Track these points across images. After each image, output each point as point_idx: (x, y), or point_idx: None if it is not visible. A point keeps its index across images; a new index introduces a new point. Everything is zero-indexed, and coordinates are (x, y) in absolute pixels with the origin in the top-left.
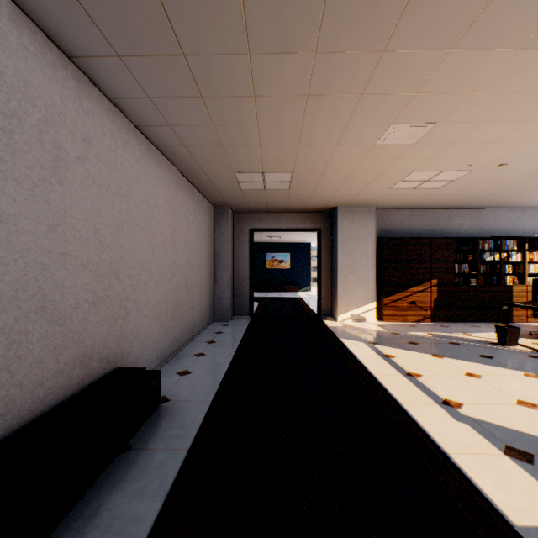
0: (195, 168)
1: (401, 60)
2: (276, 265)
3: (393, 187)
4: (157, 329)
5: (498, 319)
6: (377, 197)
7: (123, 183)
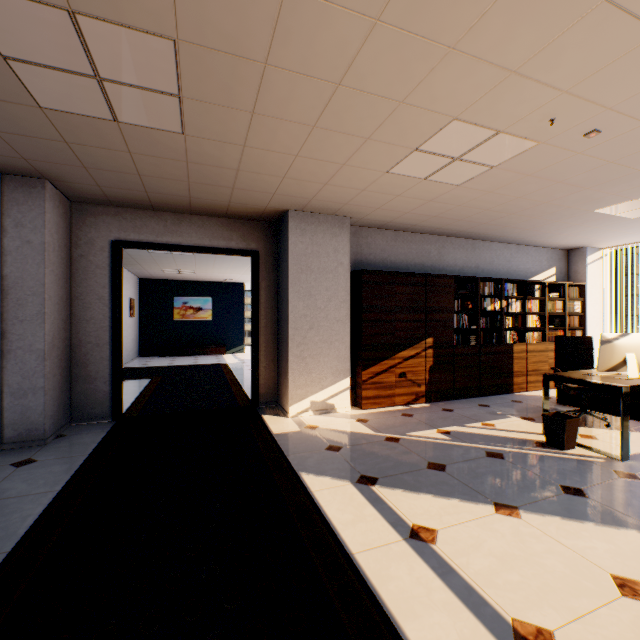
0: None
1: None
2: (190, 315)
3: (397, 167)
4: None
5: (499, 390)
6: (359, 195)
7: None
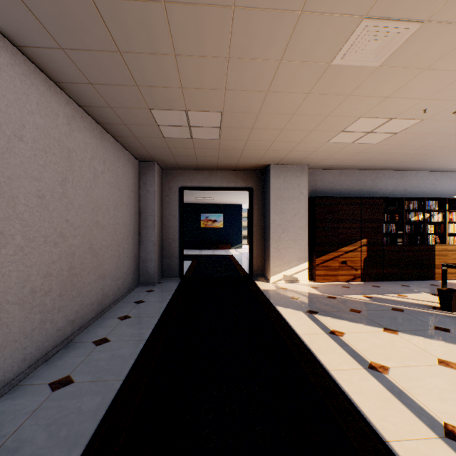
0: (95, 98)
1: None
2: (209, 224)
3: (332, 139)
4: (23, 319)
5: (422, 277)
6: (311, 154)
7: None
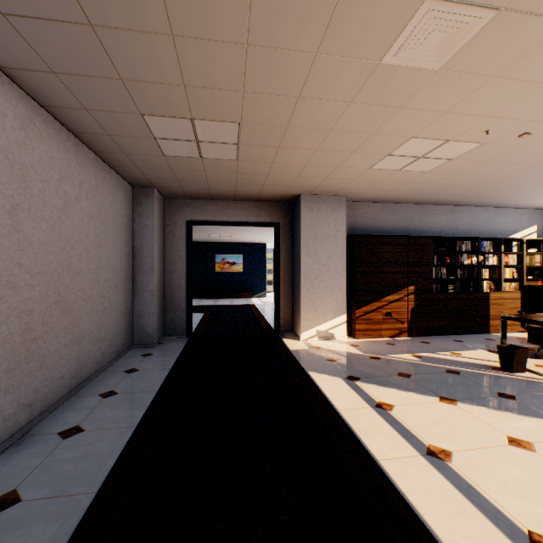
0: (63, 95)
1: None
2: (227, 268)
3: (376, 165)
4: None
5: (475, 330)
6: (351, 183)
7: None
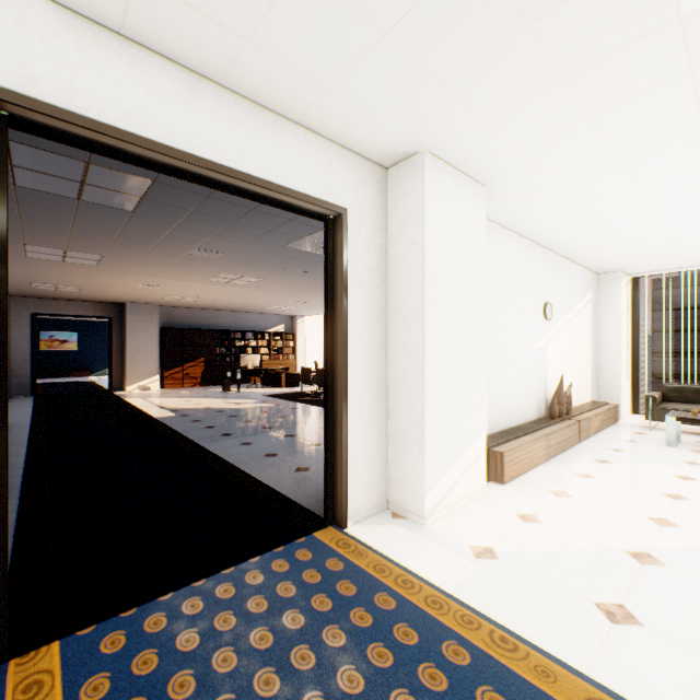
0: None
1: (133, 276)
2: (57, 346)
3: (164, 299)
4: None
5: (243, 382)
6: (156, 301)
7: None
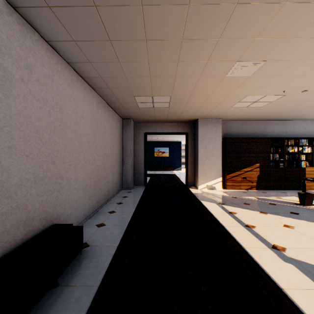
0: (109, 93)
1: (249, 11)
2: (160, 154)
3: (234, 106)
4: (83, 197)
5: (296, 188)
6: (223, 113)
7: (58, 100)
